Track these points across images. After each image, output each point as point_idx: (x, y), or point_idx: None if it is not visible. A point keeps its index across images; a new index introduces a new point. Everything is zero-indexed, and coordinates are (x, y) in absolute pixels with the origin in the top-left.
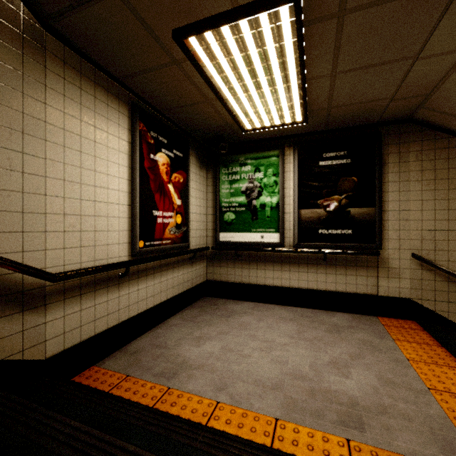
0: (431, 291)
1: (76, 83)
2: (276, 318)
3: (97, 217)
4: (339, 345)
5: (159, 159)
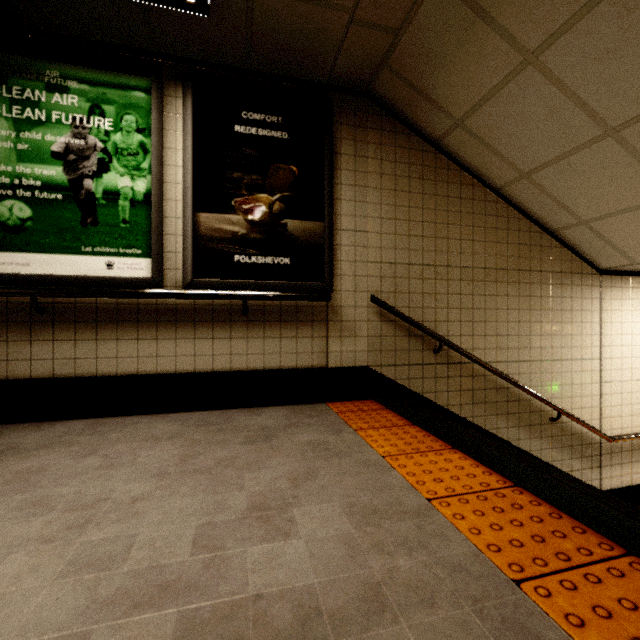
0: (391, 351)
1: None
2: (137, 440)
3: None
4: (270, 463)
5: None
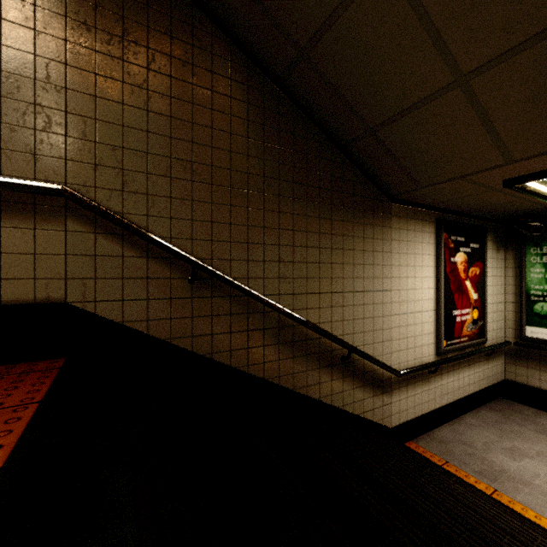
0: None
1: (404, 227)
2: None
3: (415, 325)
4: None
5: (457, 260)
